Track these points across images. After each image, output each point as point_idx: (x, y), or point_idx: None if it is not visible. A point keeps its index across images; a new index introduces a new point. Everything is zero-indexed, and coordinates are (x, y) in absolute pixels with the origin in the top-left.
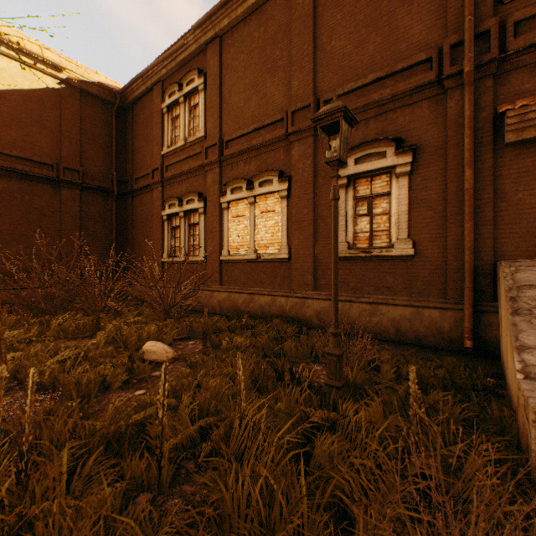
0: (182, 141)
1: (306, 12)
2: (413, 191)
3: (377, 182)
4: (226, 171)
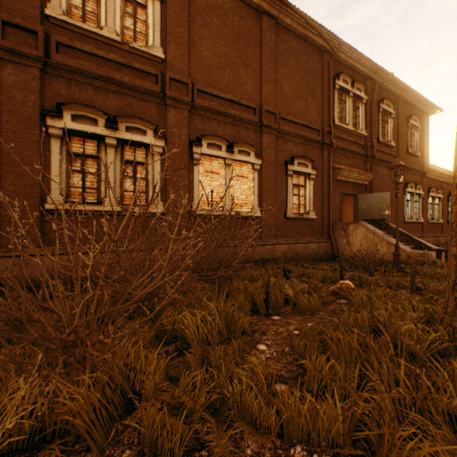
0: (112, 31)
1: (272, 48)
2: (313, 188)
3: (299, 178)
4: (195, 119)
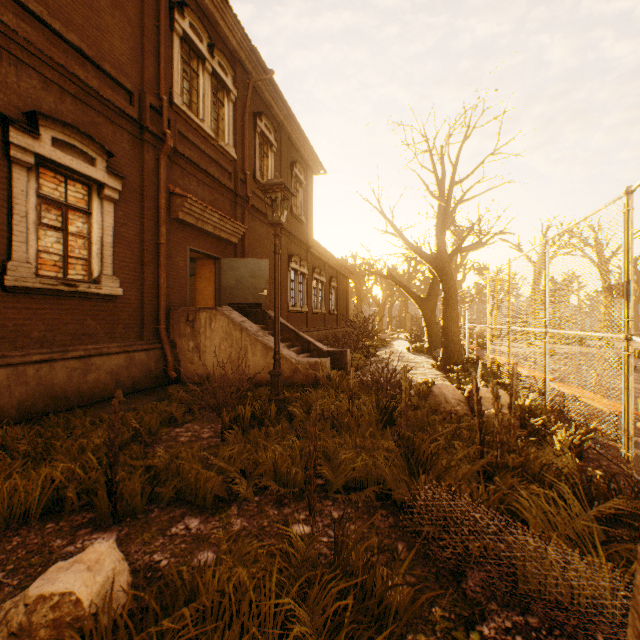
0: None
1: None
2: (117, 223)
3: (70, 187)
4: None
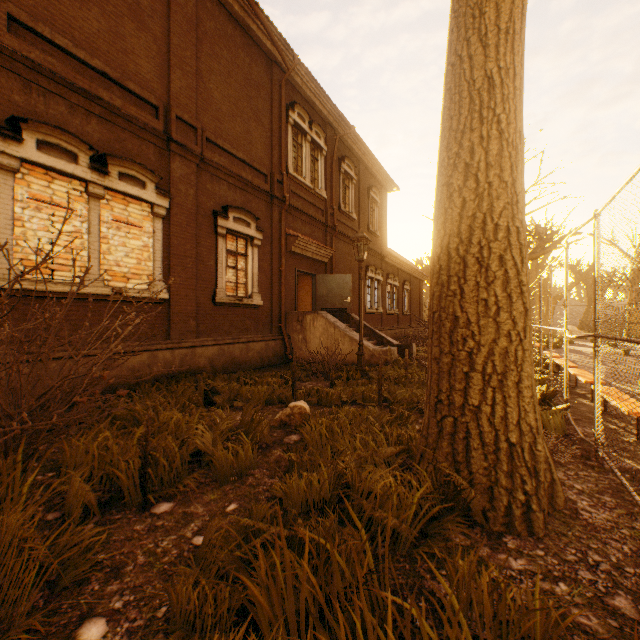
0: None
1: (191, 15)
2: (259, 260)
3: (238, 242)
4: (4, 79)
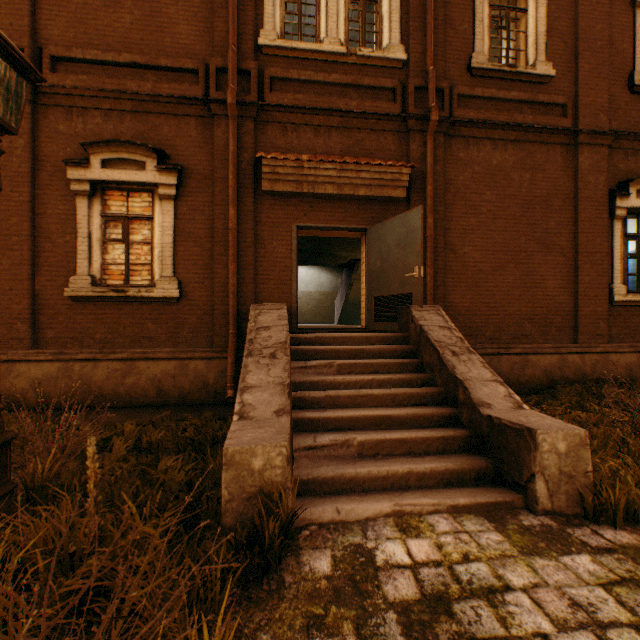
0: None
1: None
2: (180, 220)
3: (137, 200)
4: None
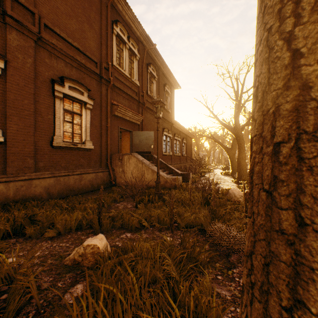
0: None
1: None
2: (91, 118)
3: (74, 105)
4: None
